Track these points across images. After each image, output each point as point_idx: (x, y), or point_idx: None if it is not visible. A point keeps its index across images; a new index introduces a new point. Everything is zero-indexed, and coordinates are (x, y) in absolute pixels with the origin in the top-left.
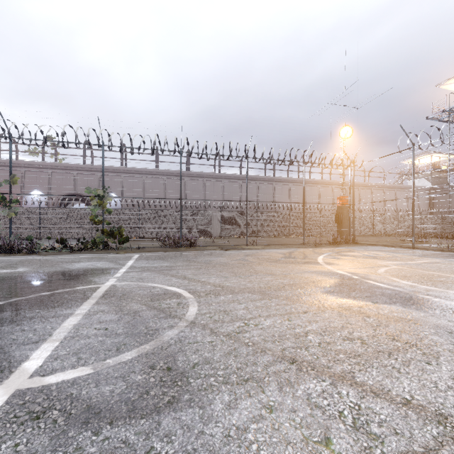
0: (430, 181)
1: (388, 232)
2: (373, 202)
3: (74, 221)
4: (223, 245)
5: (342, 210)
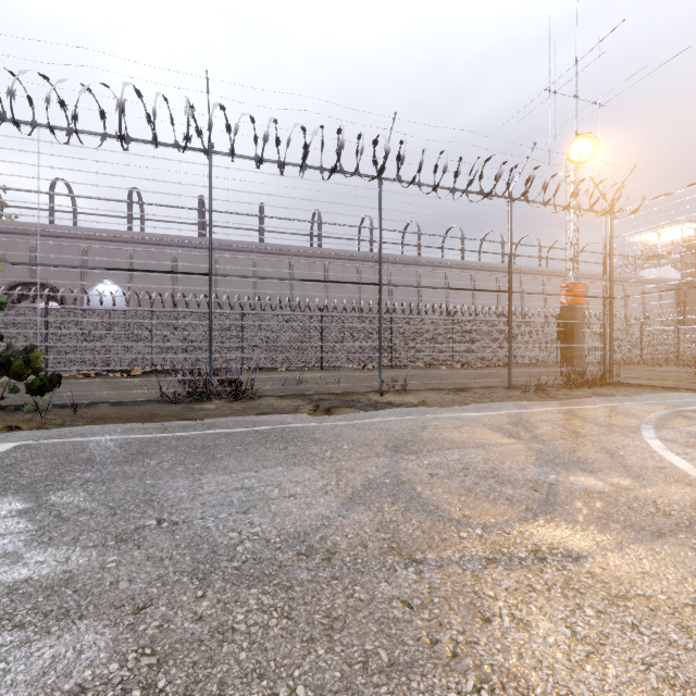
0: (679, 269)
1: (625, 357)
2: (670, 290)
3: (6, 335)
4: (322, 389)
5: (574, 312)
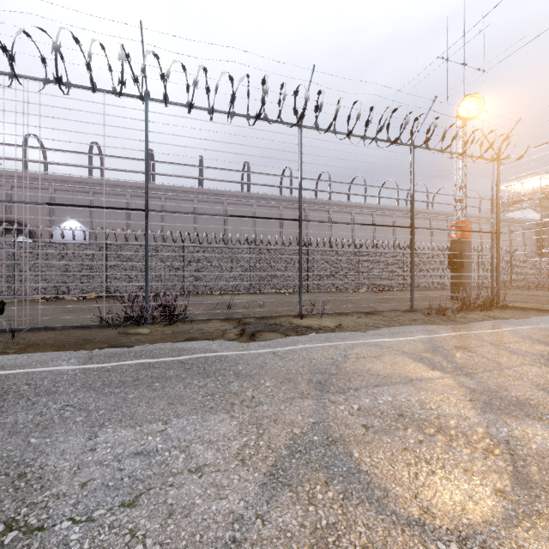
0: (538, 212)
1: None
2: None
3: None
4: (249, 312)
5: (463, 245)
